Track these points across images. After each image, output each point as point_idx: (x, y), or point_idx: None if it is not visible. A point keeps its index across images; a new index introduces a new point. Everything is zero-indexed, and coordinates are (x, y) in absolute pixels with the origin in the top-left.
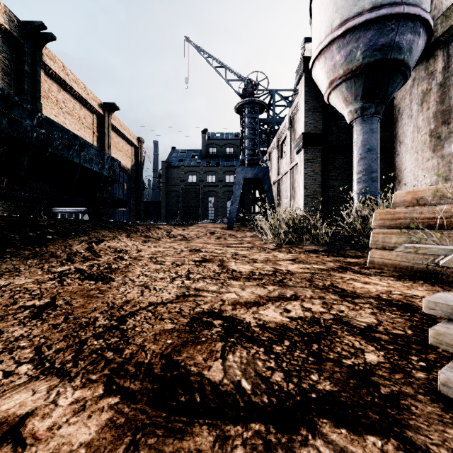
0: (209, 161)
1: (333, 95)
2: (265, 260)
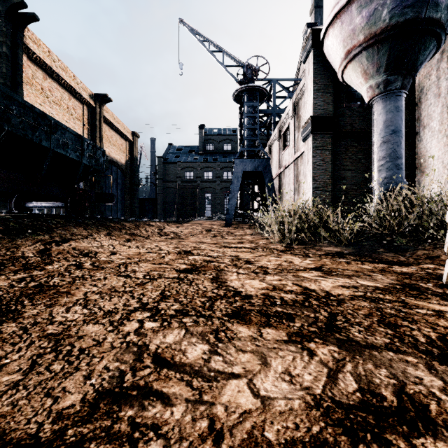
0: (206, 157)
1: (349, 69)
2: (278, 268)
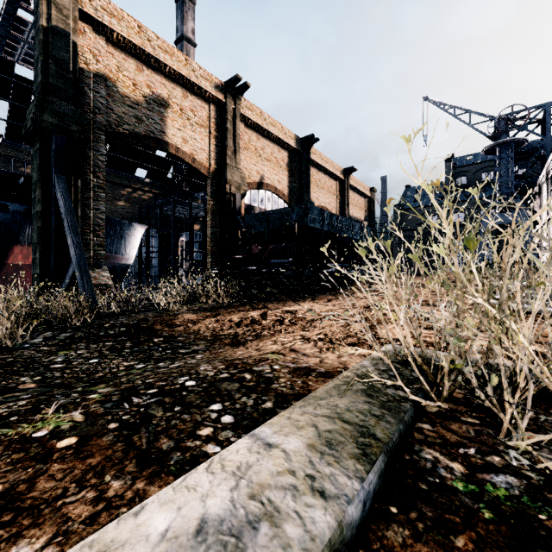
0: (455, 195)
1: None
2: None
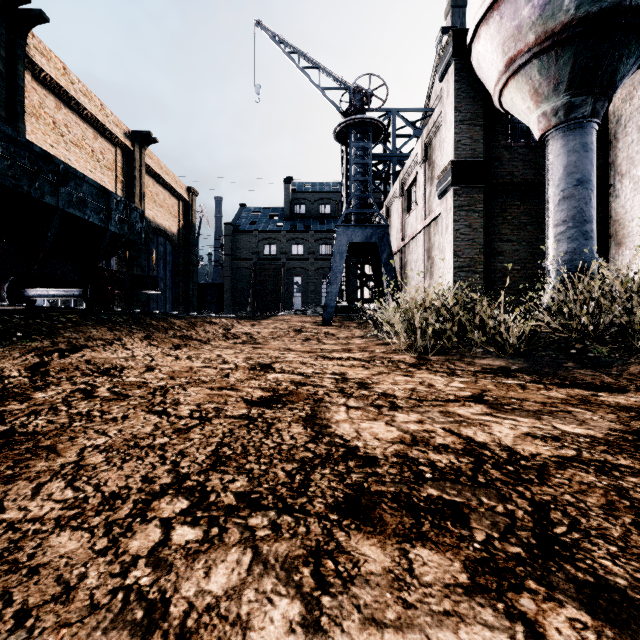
0: (294, 224)
1: (511, 88)
2: (413, 398)
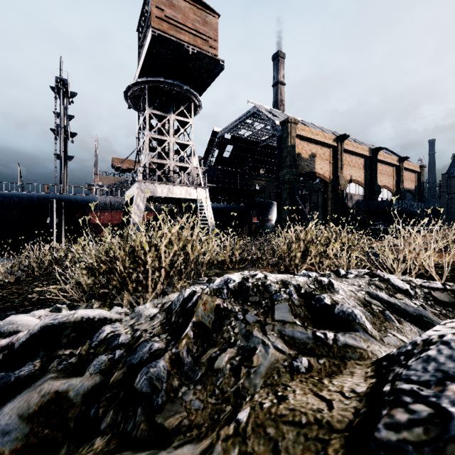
0: None
1: None
2: None
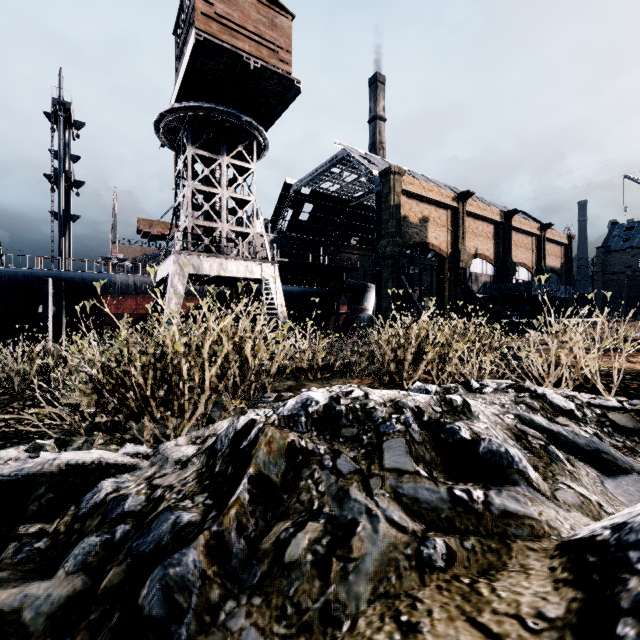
0: None
1: None
2: None
